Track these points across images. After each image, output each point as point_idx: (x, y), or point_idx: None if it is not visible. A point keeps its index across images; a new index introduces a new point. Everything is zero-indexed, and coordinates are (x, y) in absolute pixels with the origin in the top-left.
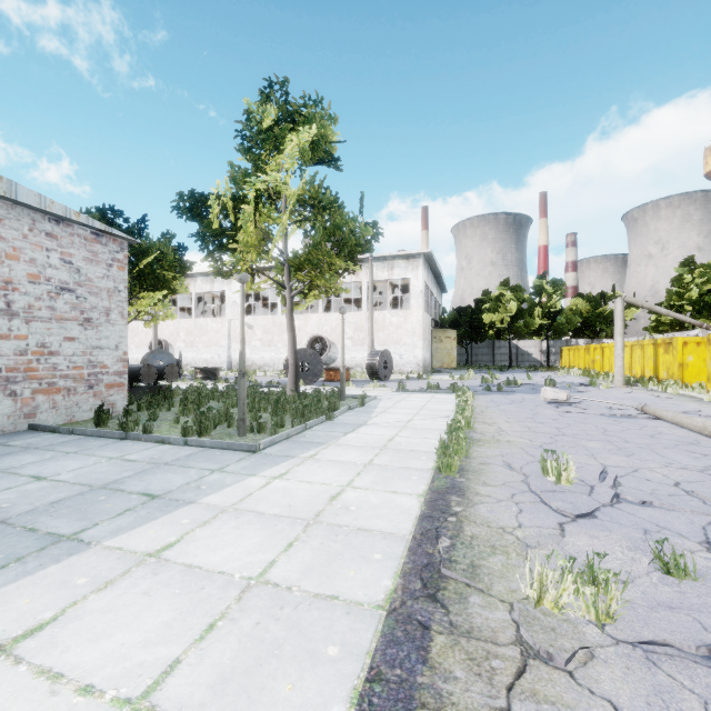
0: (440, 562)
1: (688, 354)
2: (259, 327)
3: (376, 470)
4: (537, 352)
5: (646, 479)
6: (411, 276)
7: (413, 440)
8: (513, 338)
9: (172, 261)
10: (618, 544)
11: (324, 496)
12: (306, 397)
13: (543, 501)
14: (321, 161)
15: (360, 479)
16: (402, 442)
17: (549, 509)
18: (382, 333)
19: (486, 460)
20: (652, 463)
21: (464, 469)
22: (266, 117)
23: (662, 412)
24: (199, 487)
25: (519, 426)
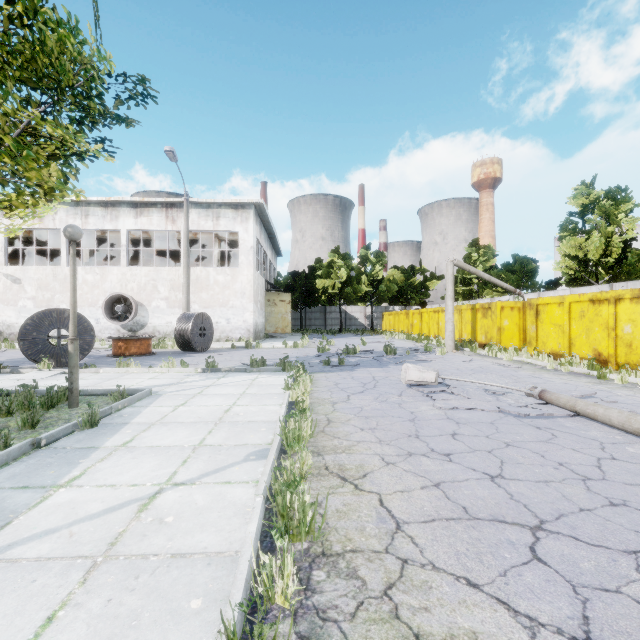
0: None
1: (504, 319)
2: (31, 281)
3: None
4: (362, 317)
5: None
6: (240, 228)
7: None
8: (343, 303)
9: None
10: None
11: None
12: None
13: None
14: None
15: None
16: None
17: None
18: (206, 294)
19: None
20: None
21: None
22: None
23: (593, 408)
24: None
25: (417, 480)
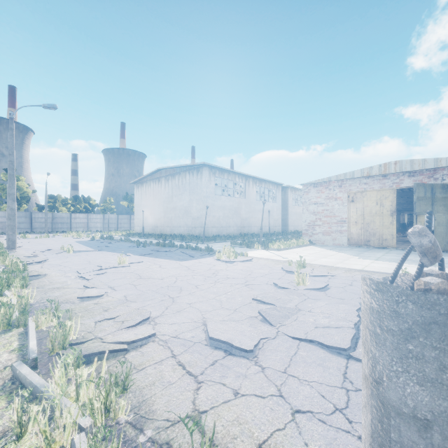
0: None
1: None
2: None
3: None
4: None
5: None
6: None
7: None
8: None
9: None
10: None
11: None
12: None
13: None
14: None
15: None
16: None
17: None
18: None
19: None
20: None
21: None
22: None
23: None
24: None
25: None
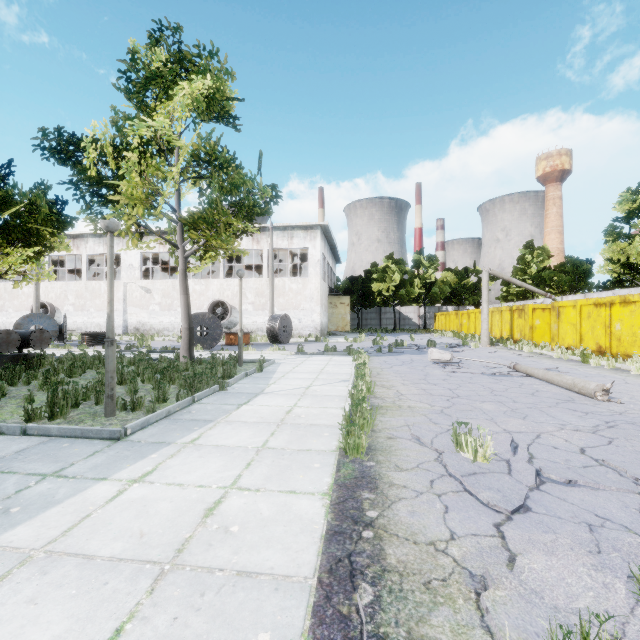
0: (361, 637)
1: (536, 319)
2: (158, 291)
3: (270, 457)
4: (415, 317)
5: (552, 446)
6: (309, 245)
7: (314, 411)
8: (397, 304)
9: (48, 215)
10: (581, 562)
11: (197, 508)
12: (201, 363)
13: (467, 489)
14: (218, 118)
15: (249, 473)
16: (302, 414)
17: (476, 501)
18: (282, 299)
19: (392, 433)
20: (548, 426)
21: (372, 447)
22: (154, 60)
23: (533, 370)
24: (7, 510)
25: (415, 388)
